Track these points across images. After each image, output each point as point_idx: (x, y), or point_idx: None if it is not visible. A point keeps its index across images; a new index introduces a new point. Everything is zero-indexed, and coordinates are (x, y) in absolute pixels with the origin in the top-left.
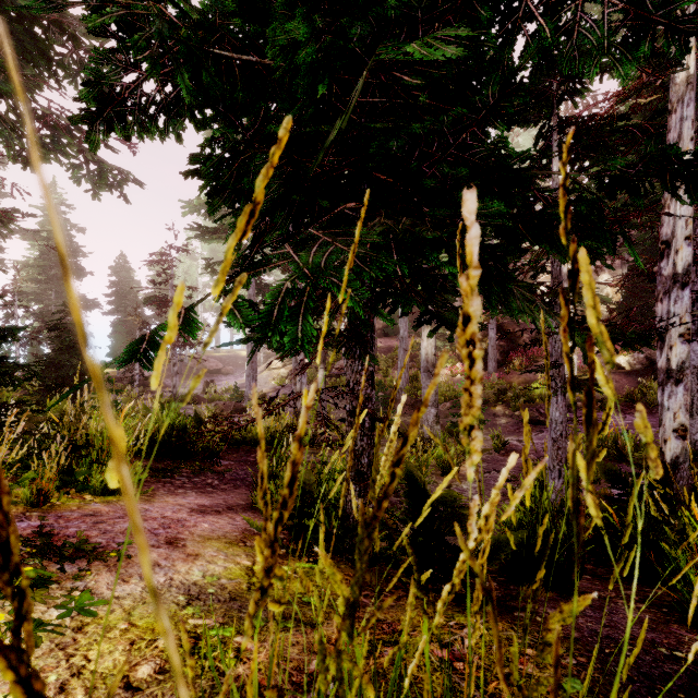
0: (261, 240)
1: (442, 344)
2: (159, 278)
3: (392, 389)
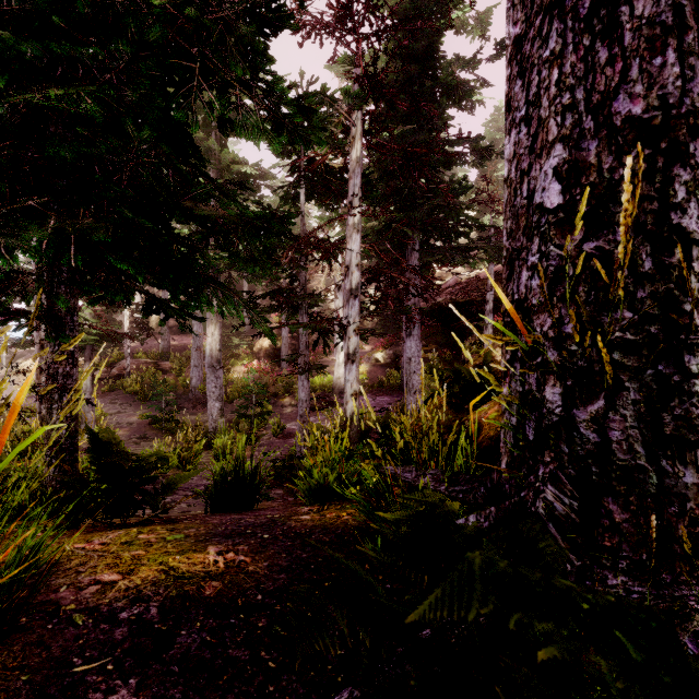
0: None
1: (240, 342)
2: None
3: (185, 389)
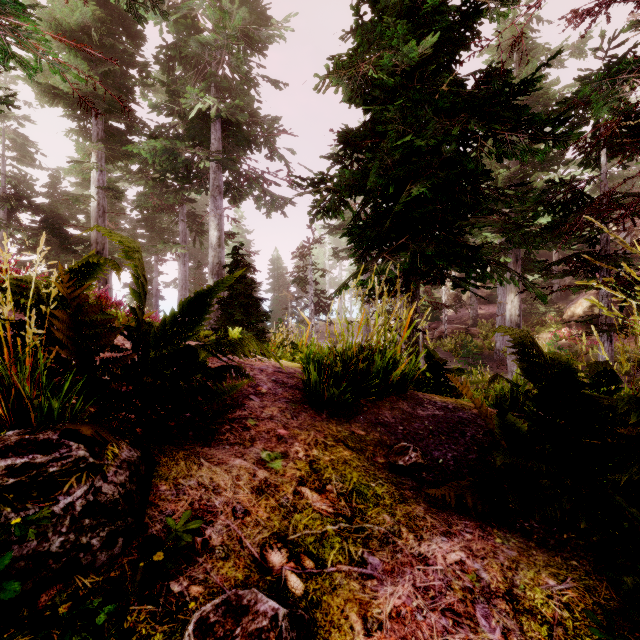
0: (368, 248)
1: (546, 309)
2: (300, 264)
3: (490, 351)
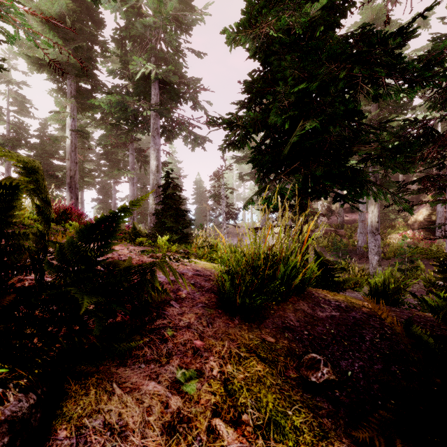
0: (267, 172)
1: (395, 216)
2: (215, 185)
3: (353, 247)
